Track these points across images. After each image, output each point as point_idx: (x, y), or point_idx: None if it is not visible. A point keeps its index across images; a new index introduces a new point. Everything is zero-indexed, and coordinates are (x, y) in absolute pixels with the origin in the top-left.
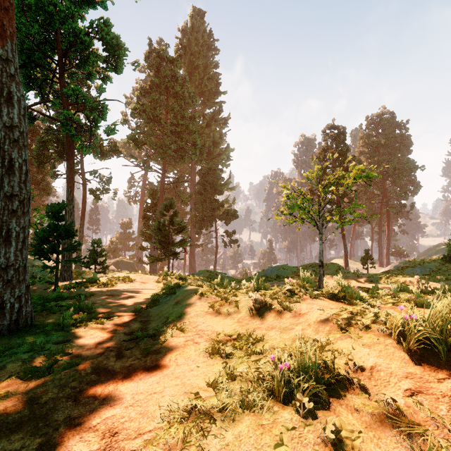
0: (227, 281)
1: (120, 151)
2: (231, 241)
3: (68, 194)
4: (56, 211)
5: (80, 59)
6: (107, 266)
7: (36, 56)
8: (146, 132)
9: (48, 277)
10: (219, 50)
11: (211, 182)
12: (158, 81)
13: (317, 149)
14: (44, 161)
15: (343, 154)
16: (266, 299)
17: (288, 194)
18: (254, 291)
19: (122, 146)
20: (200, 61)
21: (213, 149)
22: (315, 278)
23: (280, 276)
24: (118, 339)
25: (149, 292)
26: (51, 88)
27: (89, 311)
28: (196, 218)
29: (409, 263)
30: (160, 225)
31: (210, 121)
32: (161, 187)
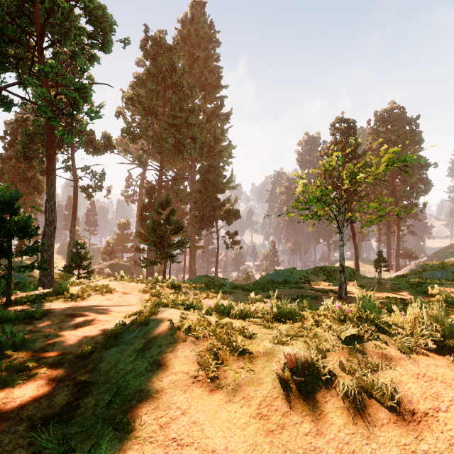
0: (230, 288)
1: (114, 145)
2: (233, 242)
3: (48, 189)
4: (5, 201)
5: (62, 34)
6: (93, 271)
7: (9, 29)
8: (142, 126)
9: (30, 283)
10: (220, 42)
11: (212, 179)
12: (155, 70)
13: (325, 144)
14: (32, 156)
15: (353, 149)
16: (315, 357)
17: (305, 184)
18: (273, 317)
19: (119, 144)
20: (200, 53)
21: (214, 145)
22: (330, 285)
23: (289, 281)
24: (3, 444)
25: (125, 310)
26: (30, 68)
27: (16, 349)
28: (197, 219)
29: (426, 267)
30: (155, 224)
31: (211, 116)
32: (159, 184)
